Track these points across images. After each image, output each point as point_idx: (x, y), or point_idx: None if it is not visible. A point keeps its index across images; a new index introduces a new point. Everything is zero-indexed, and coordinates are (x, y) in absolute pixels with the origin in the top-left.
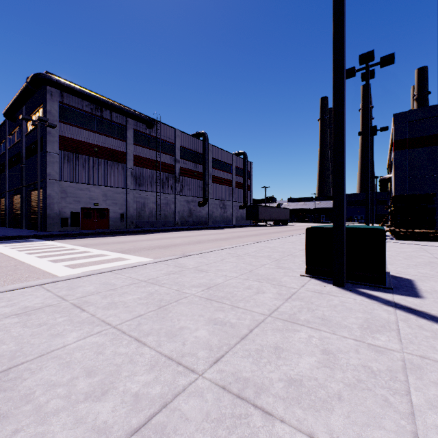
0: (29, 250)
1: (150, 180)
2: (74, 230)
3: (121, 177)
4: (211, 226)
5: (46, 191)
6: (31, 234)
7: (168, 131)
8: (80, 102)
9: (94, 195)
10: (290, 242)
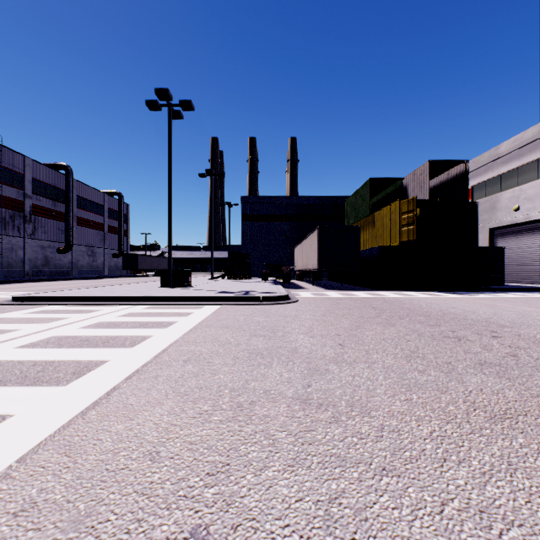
0: None
1: None
2: None
3: None
4: (80, 277)
5: None
6: None
7: (14, 157)
8: None
9: None
10: None
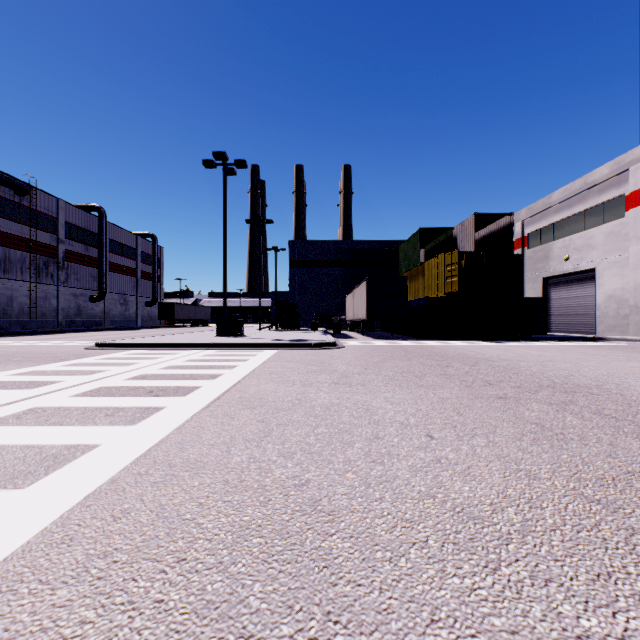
0: None
1: (21, 265)
2: None
3: None
4: (115, 327)
5: None
6: None
7: (48, 200)
8: None
9: None
10: (211, 332)
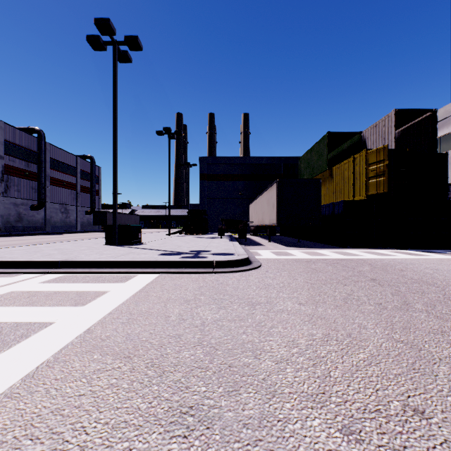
0: None
1: None
2: None
3: None
4: (50, 232)
5: None
6: None
7: None
8: None
9: None
10: None
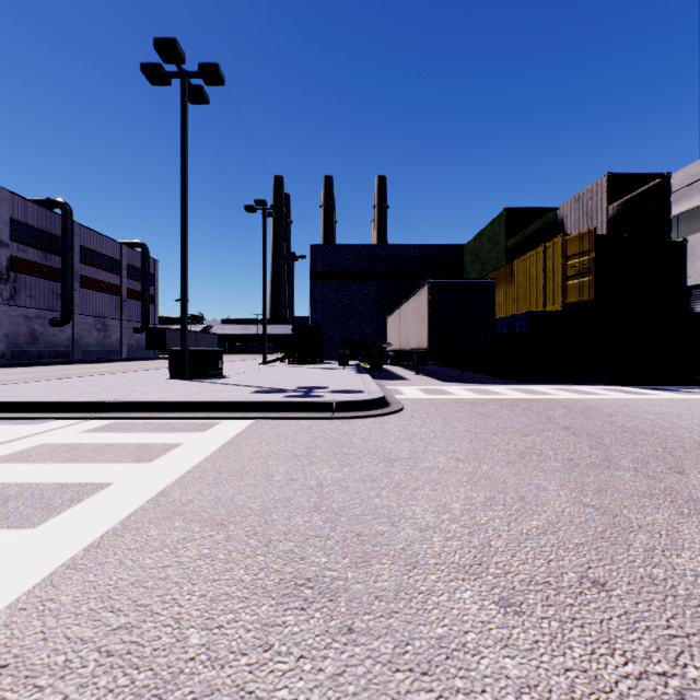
0: None
1: None
2: None
3: None
4: (81, 360)
5: None
6: None
7: None
8: None
9: None
10: None
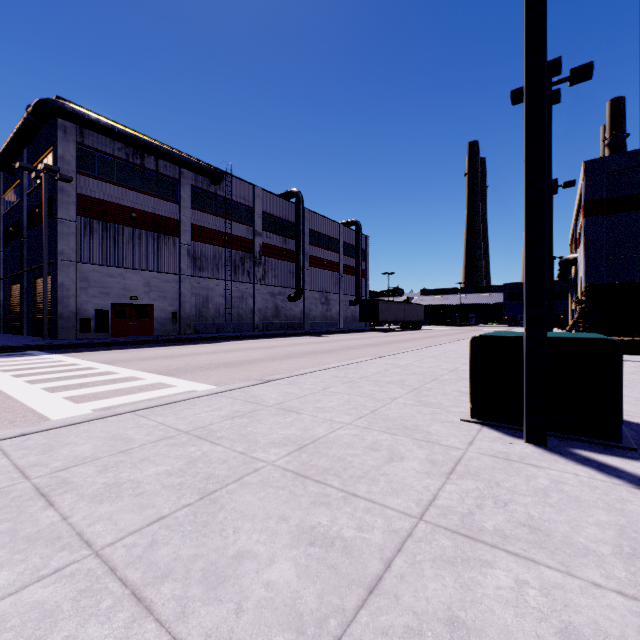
0: (20, 369)
1: (217, 262)
2: (100, 337)
3: (172, 257)
4: (308, 331)
5: (58, 278)
6: (32, 343)
7: (244, 188)
8: (109, 143)
9: (131, 284)
10: (431, 357)
